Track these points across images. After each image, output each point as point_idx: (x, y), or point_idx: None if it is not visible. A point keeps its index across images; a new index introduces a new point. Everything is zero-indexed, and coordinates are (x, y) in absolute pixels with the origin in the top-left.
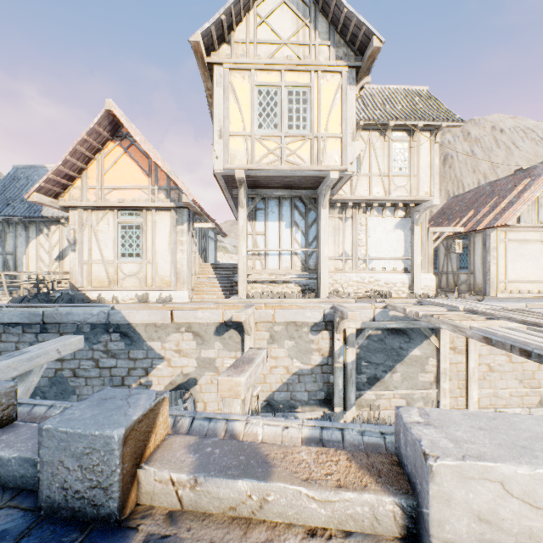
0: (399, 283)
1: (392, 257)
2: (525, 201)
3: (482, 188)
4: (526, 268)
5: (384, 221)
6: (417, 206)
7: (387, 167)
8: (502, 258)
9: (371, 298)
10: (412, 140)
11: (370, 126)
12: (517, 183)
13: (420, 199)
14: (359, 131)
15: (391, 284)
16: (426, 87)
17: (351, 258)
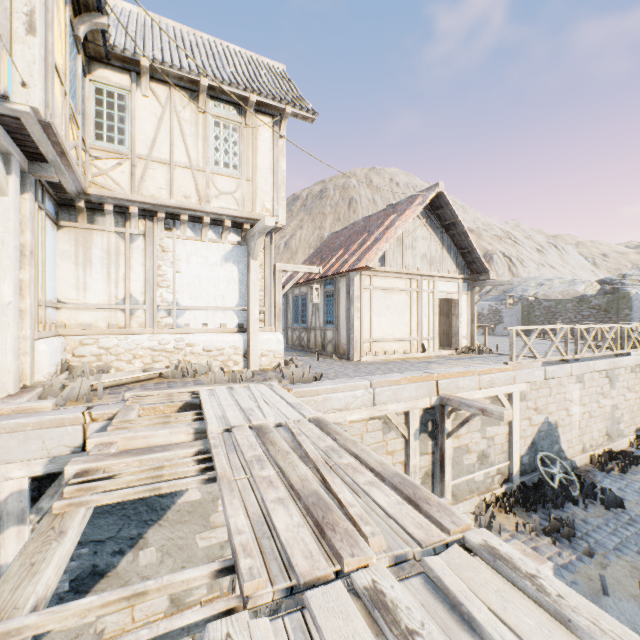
0: (228, 349)
1: (219, 307)
2: (388, 239)
3: (358, 224)
4: (392, 323)
5: (206, 248)
6: (253, 228)
7: (203, 157)
8: (367, 310)
9: (170, 377)
10: (245, 123)
11: (171, 79)
12: (386, 219)
13: (258, 218)
14: (146, 78)
15: (216, 351)
16: (283, 66)
17: (144, 307)
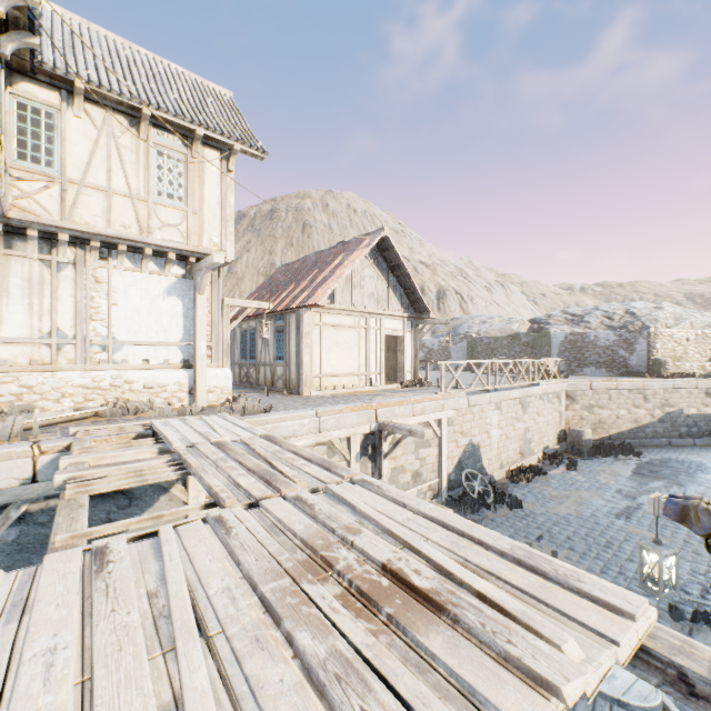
0: (172, 385)
1: (162, 342)
2: (337, 278)
3: (309, 258)
4: (342, 359)
5: (147, 280)
6: (200, 262)
7: (145, 186)
8: (318, 346)
9: (108, 416)
10: (192, 155)
11: (108, 101)
12: (336, 257)
13: (205, 252)
14: (80, 98)
15: (158, 388)
16: (231, 93)
17: (74, 341)
